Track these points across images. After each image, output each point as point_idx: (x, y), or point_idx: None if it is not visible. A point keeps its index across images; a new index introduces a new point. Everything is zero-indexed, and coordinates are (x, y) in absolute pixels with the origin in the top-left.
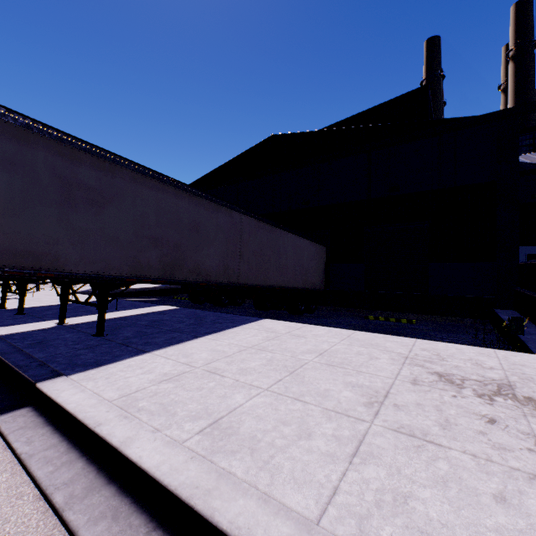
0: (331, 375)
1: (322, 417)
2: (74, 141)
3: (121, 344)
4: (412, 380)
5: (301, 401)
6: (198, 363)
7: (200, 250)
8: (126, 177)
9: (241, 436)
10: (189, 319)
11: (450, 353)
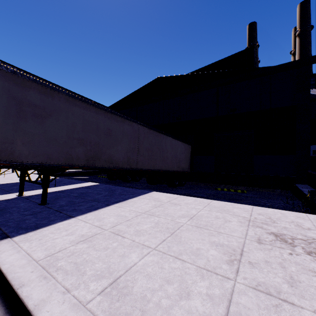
0: (200, 236)
1: (197, 275)
2: (24, 73)
3: (56, 211)
4: (257, 240)
5: (180, 259)
6: (107, 225)
7: (112, 147)
8: (61, 99)
9: (134, 296)
10: (105, 192)
11: (277, 217)
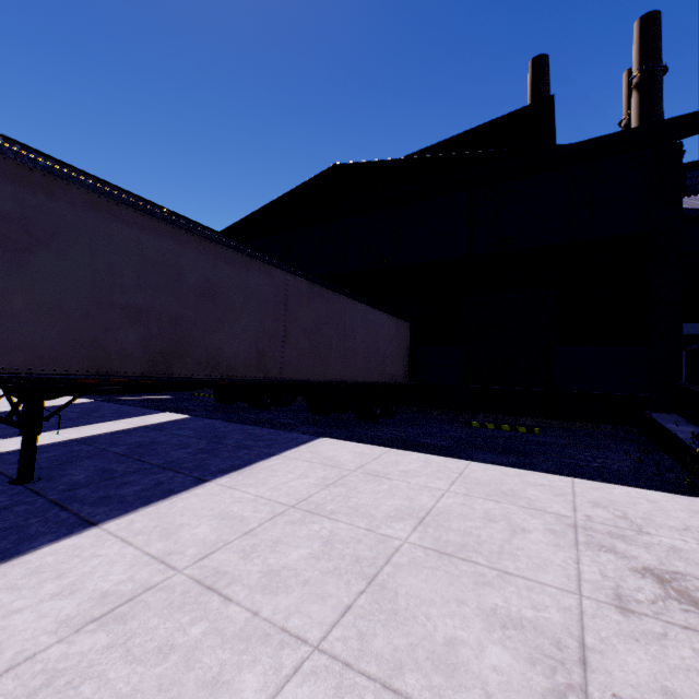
0: (450, 587)
1: None
2: None
3: (53, 504)
4: (614, 598)
5: (397, 695)
6: (186, 554)
7: (218, 329)
8: (76, 200)
9: None
10: (199, 440)
11: (644, 513)
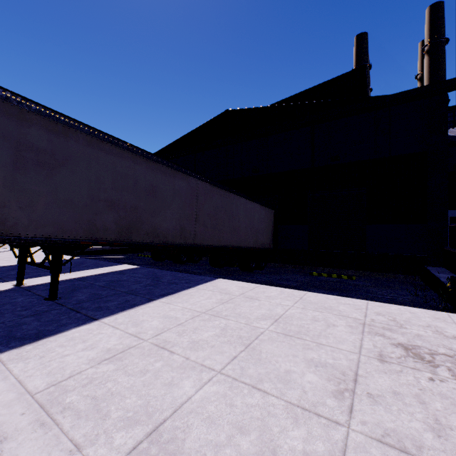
0: (289, 349)
1: (287, 418)
2: (22, 101)
3: (72, 310)
4: (378, 356)
5: (259, 390)
6: (148, 333)
7: (157, 213)
8: (80, 140)
9: None
10: (146, 279)
11: (406, 318)
